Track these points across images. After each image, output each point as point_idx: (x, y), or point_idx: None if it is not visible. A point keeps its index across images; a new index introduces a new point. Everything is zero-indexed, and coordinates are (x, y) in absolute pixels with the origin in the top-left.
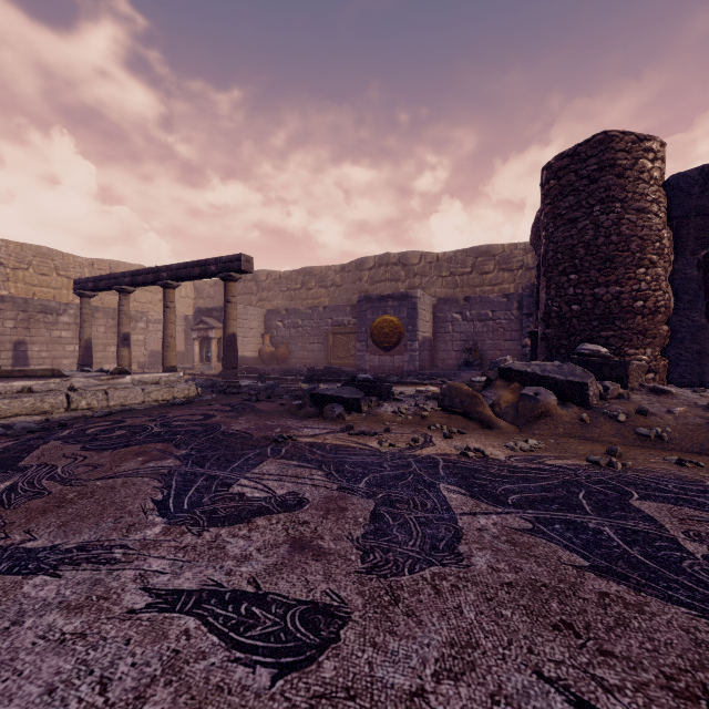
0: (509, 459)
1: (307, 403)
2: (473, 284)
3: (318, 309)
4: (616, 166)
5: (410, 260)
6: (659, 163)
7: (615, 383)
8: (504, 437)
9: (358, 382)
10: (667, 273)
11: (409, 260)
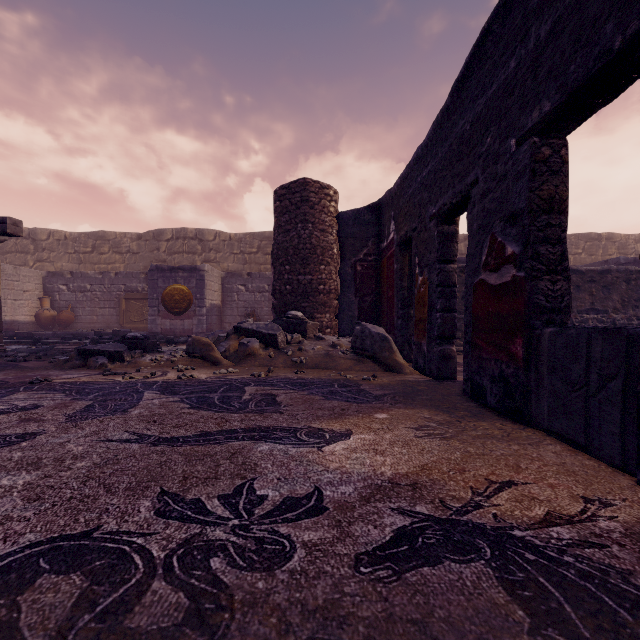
0: (207, 378)
1: (74, 358)
2: (259, 262)
3: (109, 275)
4: (310, 201)
5: (206, 237)
6: (334, 203)
7: (298, 335)
8: (220, 369)
9: (127, 340)
10: (337, 269)
11: (205, 237)
